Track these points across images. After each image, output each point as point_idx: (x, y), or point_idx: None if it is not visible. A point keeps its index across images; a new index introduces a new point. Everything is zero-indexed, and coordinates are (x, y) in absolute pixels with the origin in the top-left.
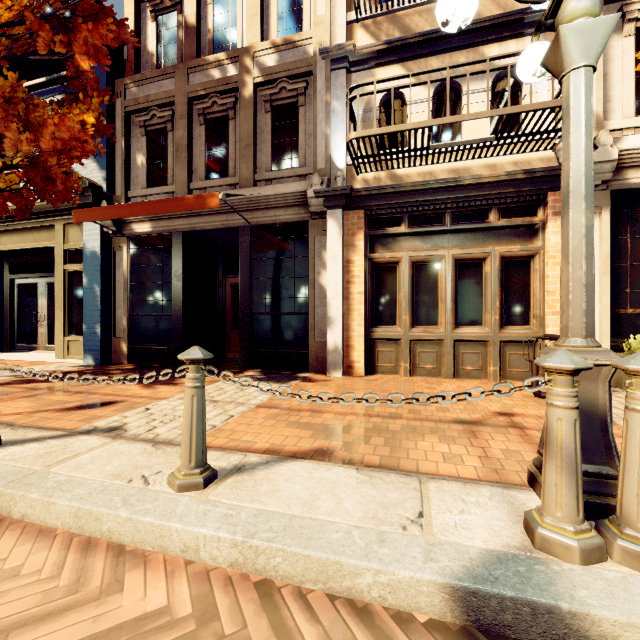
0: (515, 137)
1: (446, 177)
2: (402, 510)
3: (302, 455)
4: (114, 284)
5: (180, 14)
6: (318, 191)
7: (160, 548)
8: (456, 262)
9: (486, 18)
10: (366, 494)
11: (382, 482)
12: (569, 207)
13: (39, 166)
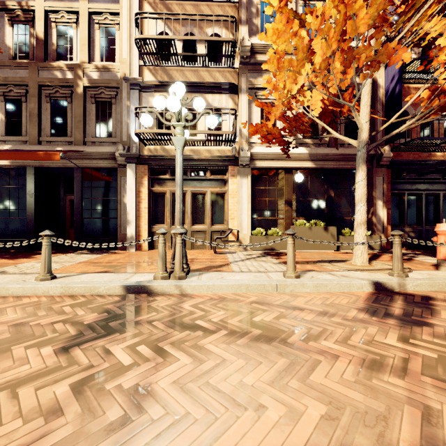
0: (214, 141)
1: (189, 153)
2: (122, 278)
3: (95, 272)
4: None
5: (32, 28)
6: (121, 154)
7: (34, 294)
8: (193, 194)
9: (205, 82)
10: (113, 277)
11: (121, 275)
12: (176, 188)
13: None
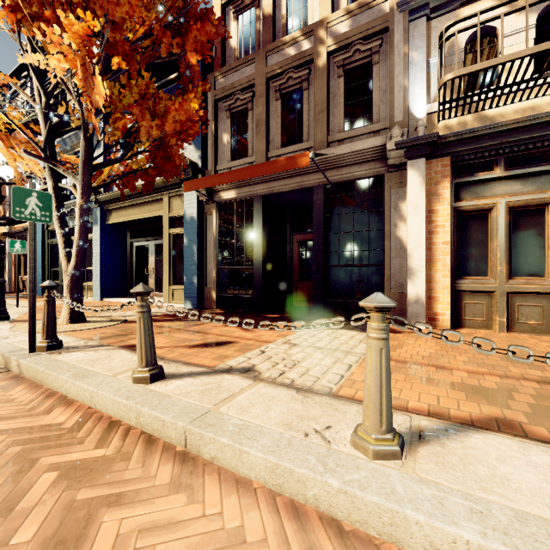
0: None
1: None
2: None
3: (479, 424)
4: (206, 243)
5: (257, 8)
6: (399, 142)
7: (390, 537)
8: None
9: None
10: None
11: None
12: None
13: (165, 146)
